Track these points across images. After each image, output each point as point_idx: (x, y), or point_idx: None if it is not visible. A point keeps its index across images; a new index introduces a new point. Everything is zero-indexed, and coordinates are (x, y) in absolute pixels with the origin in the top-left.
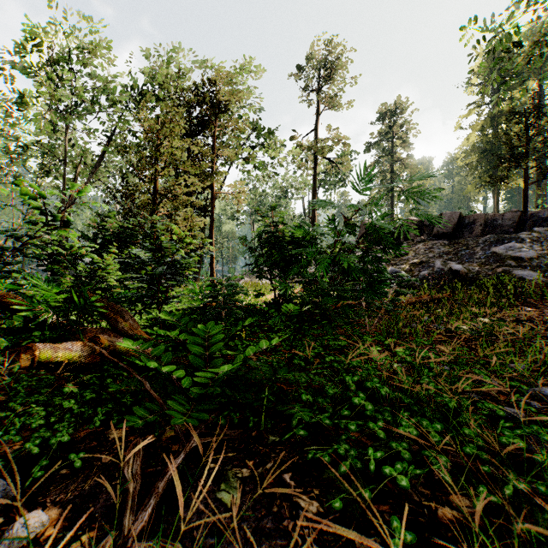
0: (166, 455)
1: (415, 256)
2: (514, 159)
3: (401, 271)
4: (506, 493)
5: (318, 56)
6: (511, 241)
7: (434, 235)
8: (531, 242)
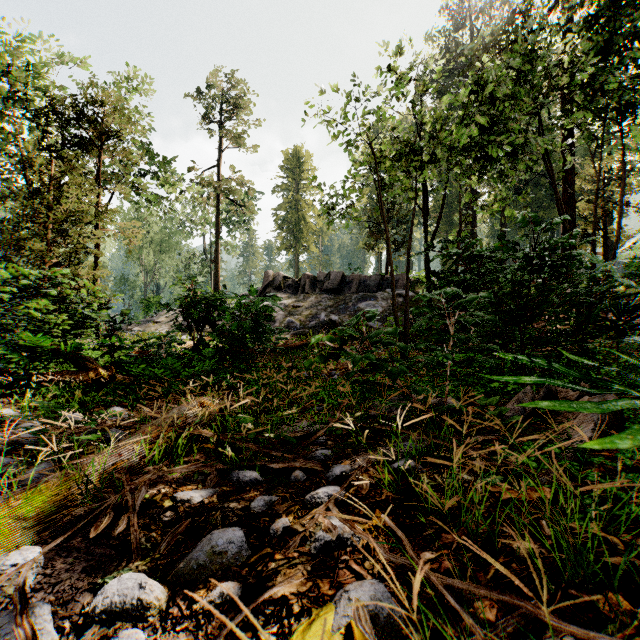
0: (175, 401)
1: (308, 308)
2: (380, 233)
3: (296, 321)
4: (284, 389)
5: (221, 88)
6: (371, 298)
7: (324, 290)
8: (382, 300)
